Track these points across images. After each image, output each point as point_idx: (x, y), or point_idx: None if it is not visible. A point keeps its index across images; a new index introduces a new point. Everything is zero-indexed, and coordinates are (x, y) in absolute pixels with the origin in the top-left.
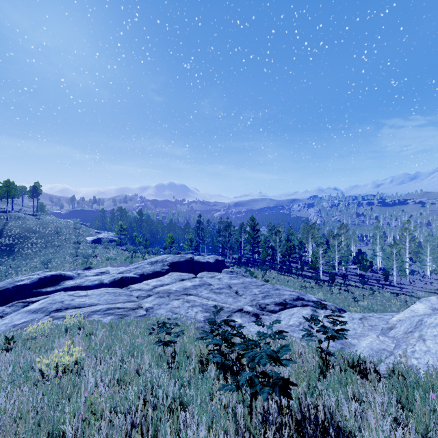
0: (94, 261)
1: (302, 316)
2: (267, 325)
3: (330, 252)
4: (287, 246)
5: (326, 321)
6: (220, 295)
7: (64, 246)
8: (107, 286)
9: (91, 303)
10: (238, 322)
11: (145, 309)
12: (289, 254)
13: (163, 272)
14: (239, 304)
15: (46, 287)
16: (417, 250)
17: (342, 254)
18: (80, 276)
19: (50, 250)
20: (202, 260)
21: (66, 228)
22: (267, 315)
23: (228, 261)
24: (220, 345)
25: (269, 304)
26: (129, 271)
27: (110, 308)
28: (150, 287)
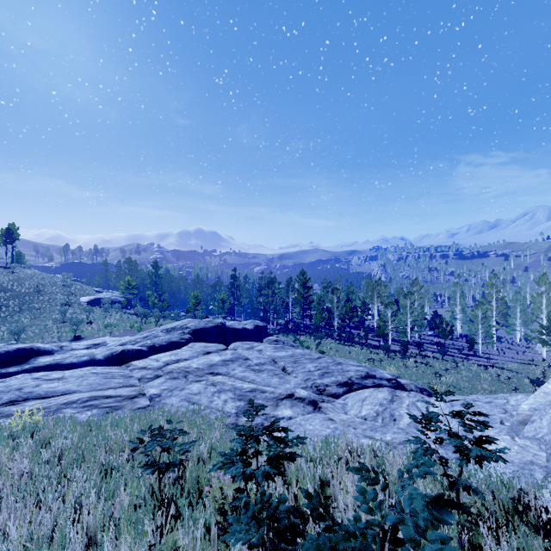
0: (88, 328)
1: (378, 402)
2: (332, 419)
3: (401, 315)
4: (348, 307)
5: (414, 410)
6: (261, 373)
7: (47, 309)
8: (101, 363)
9: (66, 390)
10: (287, 415)
11: (149, 397)
12: (350, 318)
13: (182, 343)
14: (287, 386)
15: (8, 366)
16: (505, 312)
17: (416, 317)
18: (63, 350)
19: (26, 315)
20: (236, 326)
21: (52, 286)
22: (328, 402)
23: (272, 327)
24: (256, 544)
25: (330, 384)
26: (135, 342)
27: (94, 397)
28: (160, 364)
